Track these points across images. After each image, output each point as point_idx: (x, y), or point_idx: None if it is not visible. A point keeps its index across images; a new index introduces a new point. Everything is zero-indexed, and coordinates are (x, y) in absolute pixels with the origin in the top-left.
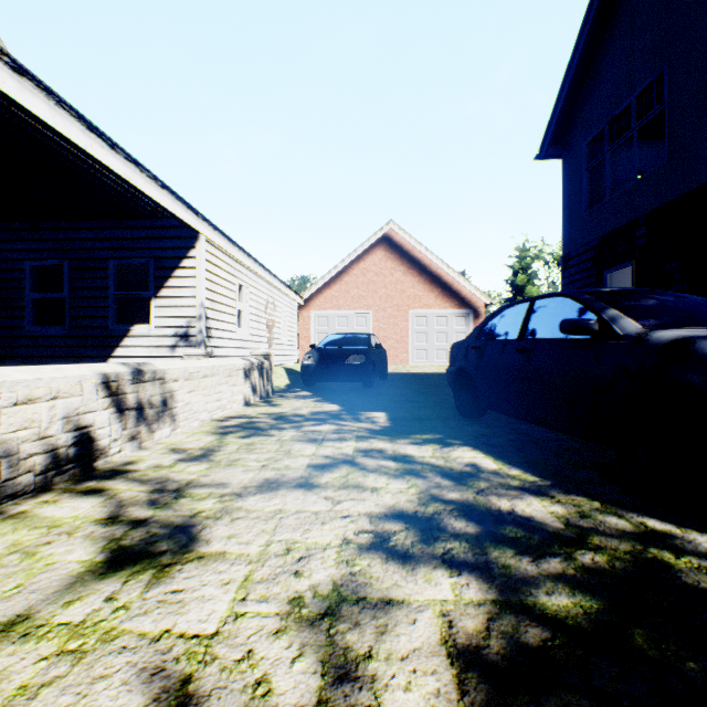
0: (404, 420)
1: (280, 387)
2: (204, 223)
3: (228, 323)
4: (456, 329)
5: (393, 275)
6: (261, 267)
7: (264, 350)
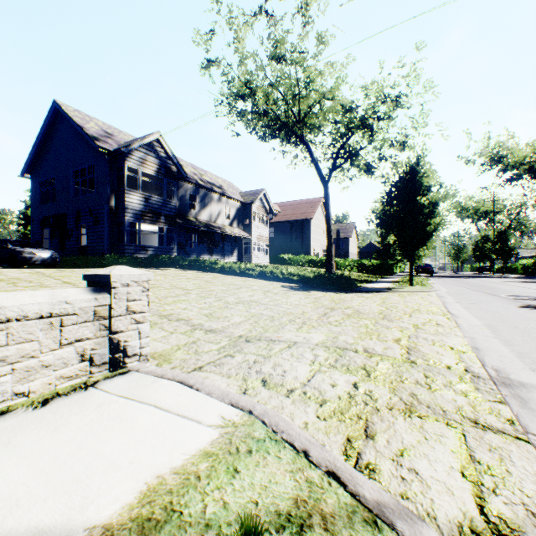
0: None
1: None
2: None
3: None
4: None
5: None
6: None
7: None
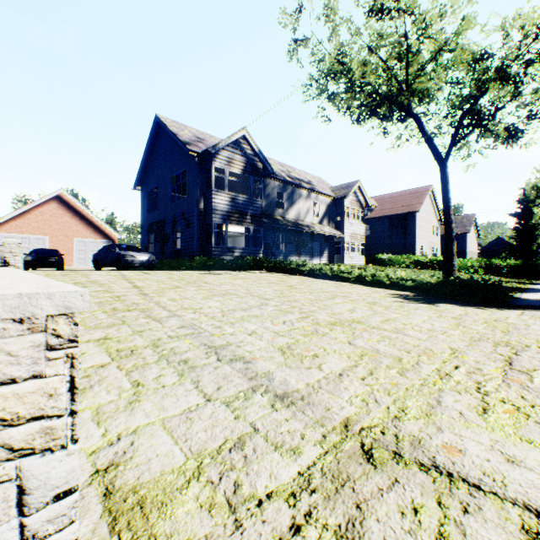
0: None
1: None
2: None
3: None
4: None
5: (64, 218)
6: None
7: None
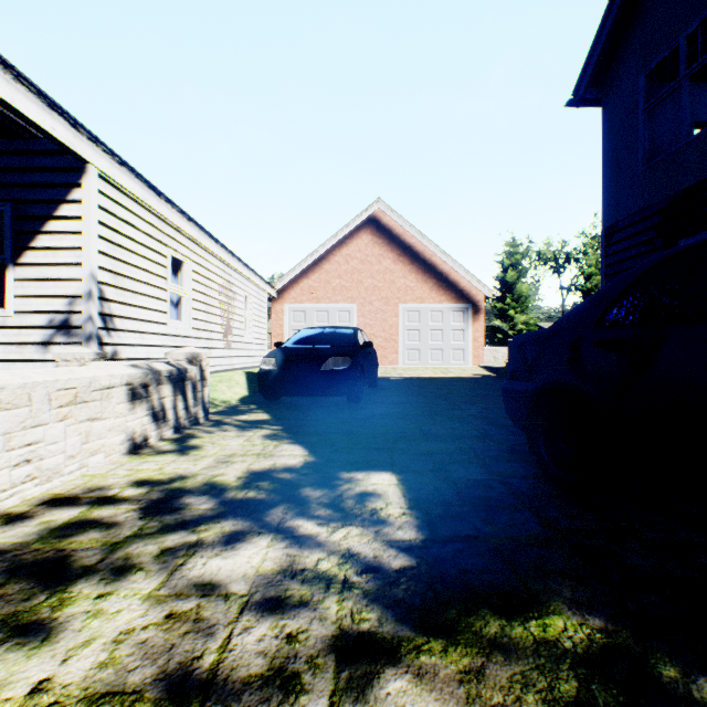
0: (446, 507)
1: (229, 402)
2: (96, 147)
3: (150, 310)
4: (453, 326)
5: (381, 263)
6: (211, 240)
7: (190, 350)
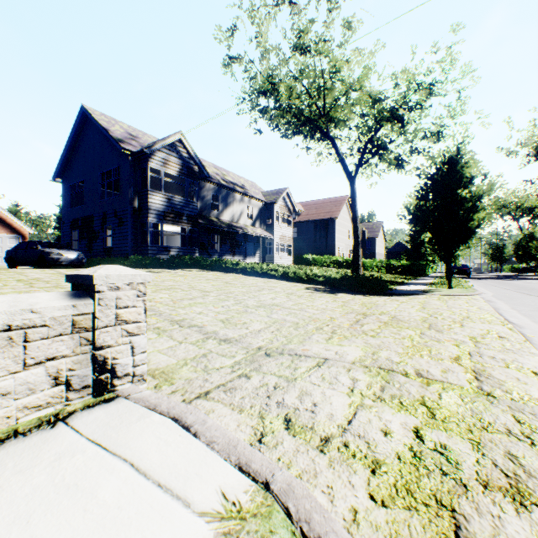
0: None
1: None
2: None
3: None
4: (10, 245)
5: None
6: None
7: None
